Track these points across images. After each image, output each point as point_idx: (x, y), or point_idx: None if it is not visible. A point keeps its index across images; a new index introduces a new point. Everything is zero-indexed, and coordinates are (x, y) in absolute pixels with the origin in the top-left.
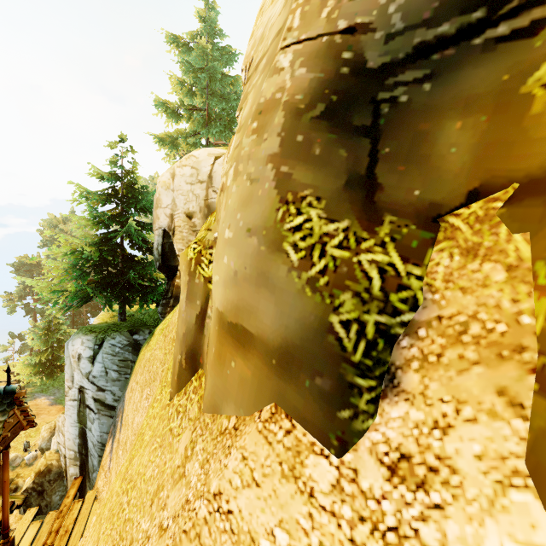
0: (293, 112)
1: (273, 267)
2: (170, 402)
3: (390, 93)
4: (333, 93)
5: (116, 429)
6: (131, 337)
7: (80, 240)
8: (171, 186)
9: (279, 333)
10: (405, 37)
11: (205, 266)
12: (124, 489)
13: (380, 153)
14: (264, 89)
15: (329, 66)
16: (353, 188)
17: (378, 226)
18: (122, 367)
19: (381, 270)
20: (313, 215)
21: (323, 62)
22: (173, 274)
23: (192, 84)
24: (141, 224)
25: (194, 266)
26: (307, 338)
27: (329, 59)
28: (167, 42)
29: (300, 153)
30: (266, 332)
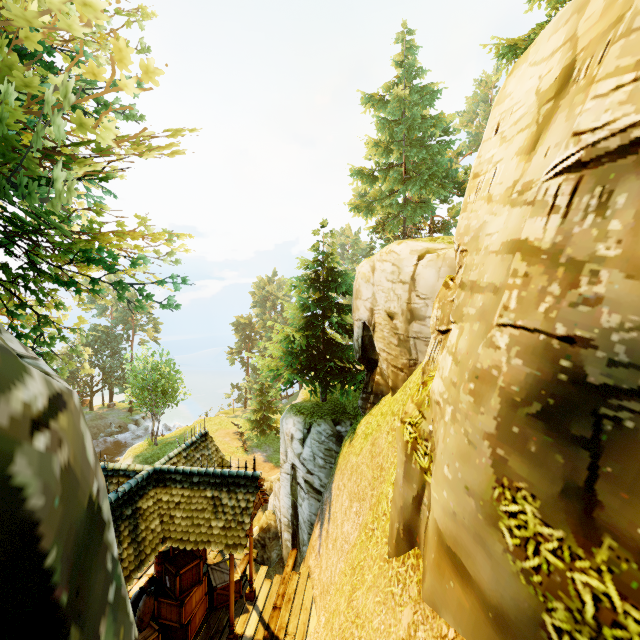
0: (508, 401)
1: (489, 539)
2: (388, 559)
3: (613, 412)
4: (549, 396)
5: (324, 517)
6: (335, 427)
7: (291, 328)
8: (370, 280)
9: (495, 595)
10: (629, 372)
11: (420, 455)
12: (353, 619)
13: (600, 469)
14: (480, 355)
15: (546, 368)
16: (569, 497)
17: (595, 546)
18: (327, 455)
19: (595, 597)
20: (528, 510)
21: (540, 361)
22: (372, 366)
23: (388, 140)
24: (340, 308)
25: (410, 450)
26: (521, 620)
27: (546, 360)
28: (362, 104)
29: (516, 443)
30: (483, 584)
